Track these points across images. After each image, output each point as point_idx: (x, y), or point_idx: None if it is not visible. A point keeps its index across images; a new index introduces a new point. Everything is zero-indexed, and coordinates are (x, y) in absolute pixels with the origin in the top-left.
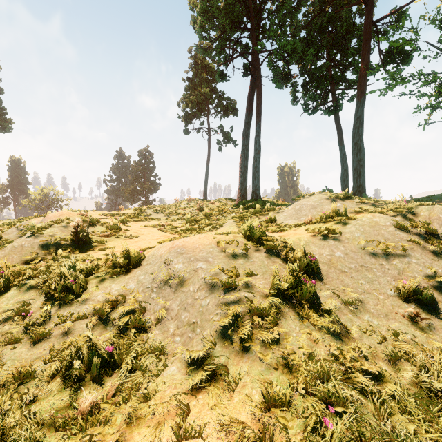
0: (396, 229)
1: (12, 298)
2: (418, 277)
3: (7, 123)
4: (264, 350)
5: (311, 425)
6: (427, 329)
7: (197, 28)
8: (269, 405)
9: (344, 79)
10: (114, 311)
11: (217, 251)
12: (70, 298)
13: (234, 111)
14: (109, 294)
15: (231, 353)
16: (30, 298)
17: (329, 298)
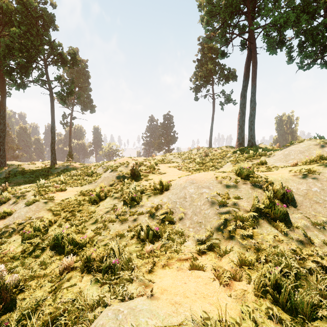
0: None
1: (108, 202)
2: None
3: (93, 107)
4: (243, 240)
5: (263, 273)
6: None
7: (203, 25)
8: (242, 265)
9: None
10: (156, 212)
11: (216, 183)
12: (134, 204)
13: (234, 77)
14: (153, 203)
15: (221, 240)
16: (116, 203)
17: (299, 219)
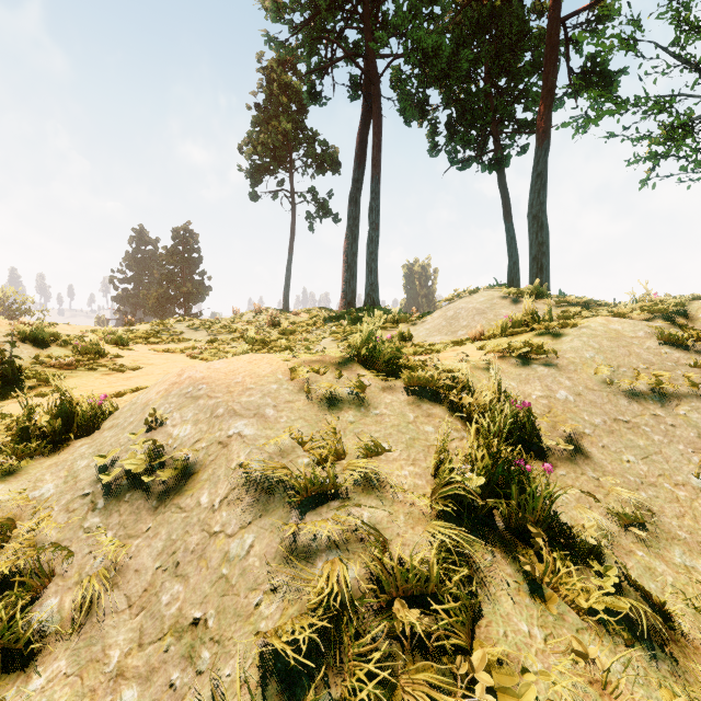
0: (661, 344)
1: None
2: None
3: None
4: None
5: None
6: None
7: (268, 3)
8: None
9: (512, 117)
10: None
11: (290, 391)
12: None
13: (335, 165)
14: None
15: None
16: None
17: (574, 504)
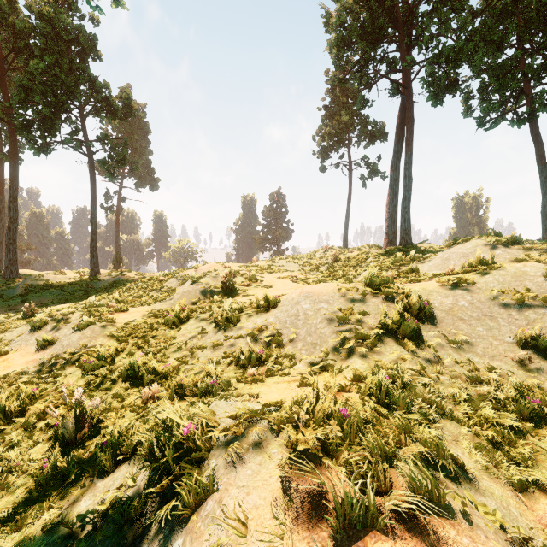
0: (546, 280)
1: (193, 324)
2: (537, 326)
3: (156, 182)
4: (361, 358)
5: (372, 381)
6: (534, 371)
7: (332, 58)
8: (355, 380)
9: None
10: (260, 334)
11: (338, 296)
12: (230, 325)
13: (382, 136)
14: (256, 324)
15: (338, 360)
16: (204, 325)
17: (435, 337)
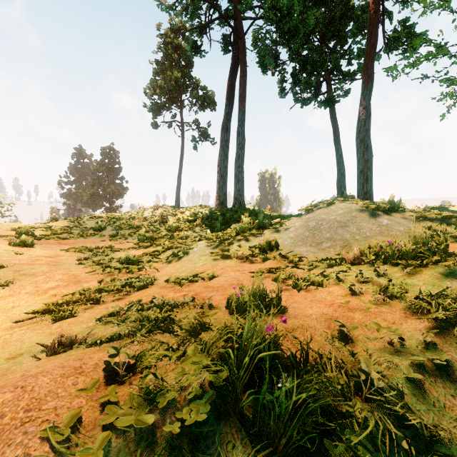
0: None
1: None
2: None
3: None
4: None
5: None
6: None
7: None
8: None
9: (339, 69)
10: None
11: None
12: None
13: (212, 104)
14: None
15: None
16: None
17: None
